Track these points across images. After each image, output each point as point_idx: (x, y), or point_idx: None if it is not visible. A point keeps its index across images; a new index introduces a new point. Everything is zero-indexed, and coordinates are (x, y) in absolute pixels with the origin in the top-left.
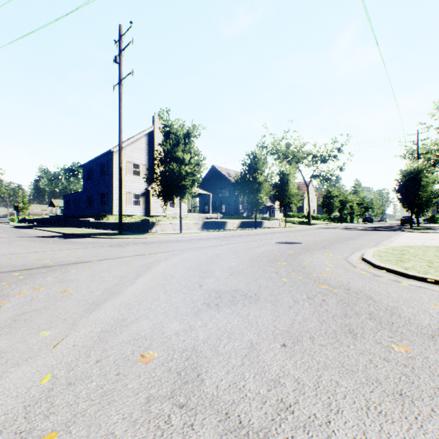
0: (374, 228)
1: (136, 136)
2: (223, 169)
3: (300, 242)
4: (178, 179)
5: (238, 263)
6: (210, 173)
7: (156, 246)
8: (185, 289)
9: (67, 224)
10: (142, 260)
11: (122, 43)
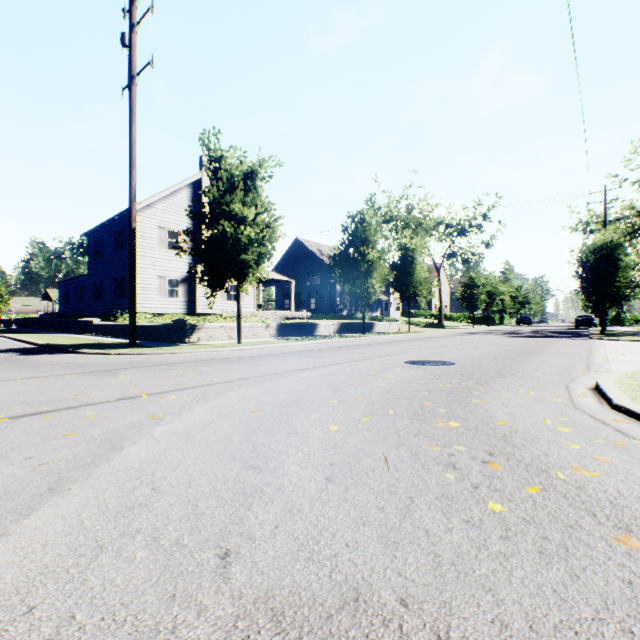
0: (543, 333)
1: (173, 186)
2: (312, 244)
3: (450, 361)
4: (234, 250)
5: (344, 423)
6: (292, 249)
7: (181, 373)
8: (155, 597)
9: (60, 328)
10: (118, 418)
11: (135, 12)
